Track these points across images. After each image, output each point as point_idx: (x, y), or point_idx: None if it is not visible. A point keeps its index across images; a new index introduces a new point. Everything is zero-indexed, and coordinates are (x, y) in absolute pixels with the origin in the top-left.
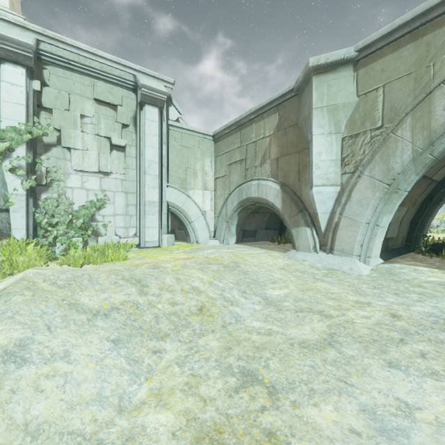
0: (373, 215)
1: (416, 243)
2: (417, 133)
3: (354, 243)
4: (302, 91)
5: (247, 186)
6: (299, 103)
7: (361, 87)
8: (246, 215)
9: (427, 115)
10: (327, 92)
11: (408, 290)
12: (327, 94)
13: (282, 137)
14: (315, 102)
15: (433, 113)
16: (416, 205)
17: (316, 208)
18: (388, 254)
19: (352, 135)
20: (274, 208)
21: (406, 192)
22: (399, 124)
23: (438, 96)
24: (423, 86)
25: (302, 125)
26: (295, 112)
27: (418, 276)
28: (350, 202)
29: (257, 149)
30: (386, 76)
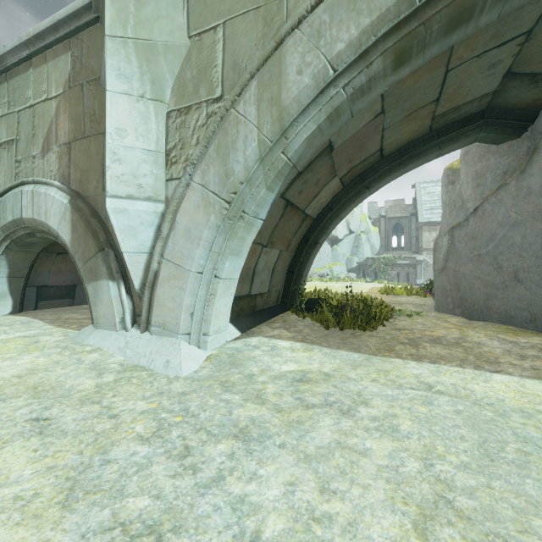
0: (208, 257)
1: (293, 298)
2: (265, 110)
3: (180, 311)
4: (103, 10)
5: (14, 195)
6: (103, 37)
7: (195, 22)
8: (32, 257)
9: (278, 80)
10: (135, 10)
11: (223, 426)
12: (136, 15)
13: (77, 101)
14: (111, 23)
15: (285, 77)
16: (292, 248)
17: (118, 242)
18: (253, 318)
19: (181, 109)
20: (60, 242)
21: (259, 220)
22: (243, 92)
23: (291, 48)
24: (275, 33)
25: (104, 79)
26: (98, 55)
27: (271, 363)
28: (175, 233)
29: (36, 122)
30: (227, 7)
